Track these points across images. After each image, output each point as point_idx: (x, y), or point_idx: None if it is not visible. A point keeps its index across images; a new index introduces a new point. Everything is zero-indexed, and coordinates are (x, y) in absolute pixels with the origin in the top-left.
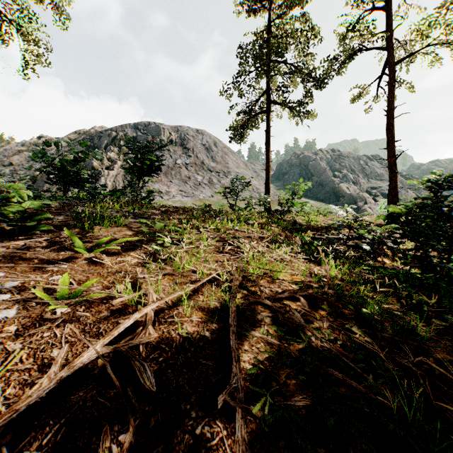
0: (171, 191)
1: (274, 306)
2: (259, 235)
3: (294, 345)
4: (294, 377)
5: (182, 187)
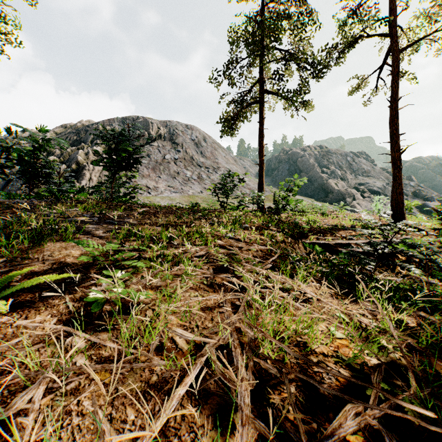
0: (159, 187)
1: None
2: (260, 247)
3: None
4: None
5: (171, 183)
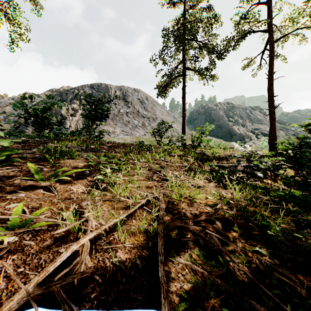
0: (116, 131)
1: (195, 231)
2: (179, 164)
3: (214, 270)
4: (219, 309)
5: (124, 129)
